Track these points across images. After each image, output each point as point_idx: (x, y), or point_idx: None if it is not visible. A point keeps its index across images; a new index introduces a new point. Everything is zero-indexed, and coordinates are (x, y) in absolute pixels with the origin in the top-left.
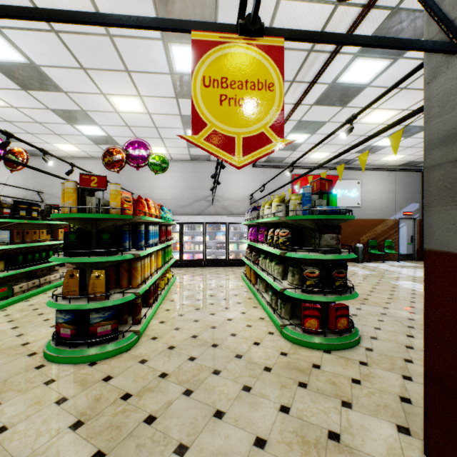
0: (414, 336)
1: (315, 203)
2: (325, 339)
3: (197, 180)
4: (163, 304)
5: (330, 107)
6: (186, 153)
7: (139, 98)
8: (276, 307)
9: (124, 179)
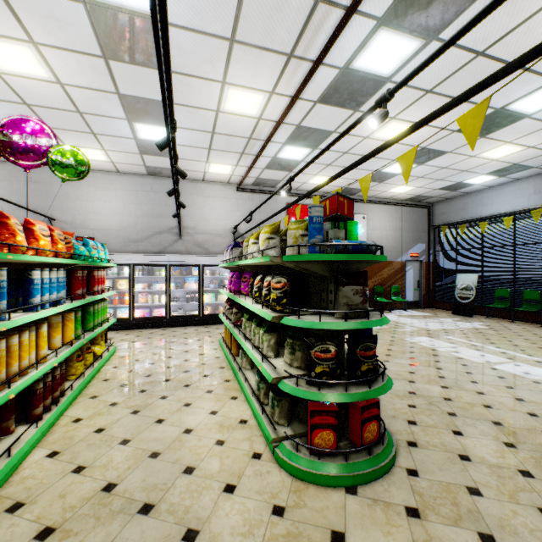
0: (463, 433)
1: (327, 235)
2: (348, 466)
3: (158, 204)
4: (73, 407)
5: (339, 109)
6: (139, 162)
7: (33, 48)
8: (266, 400)
9: (37, 196)
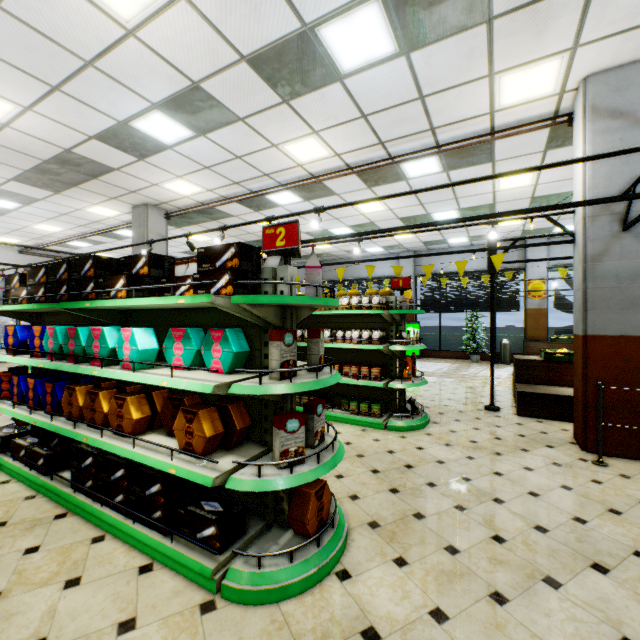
0: None
1: None
2: None
3: None
4: None
5: (111, 238)
6: None
7: None
8: None
9: None
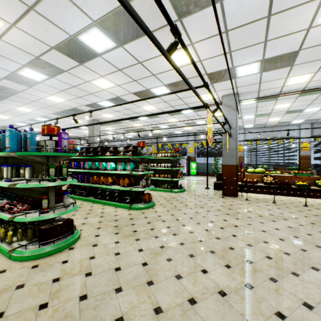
0: None
1: None
2: None
3: None
4: None
5: (75, 129)
6: (3, 125)
7: (11, 117)
8: None
9: None
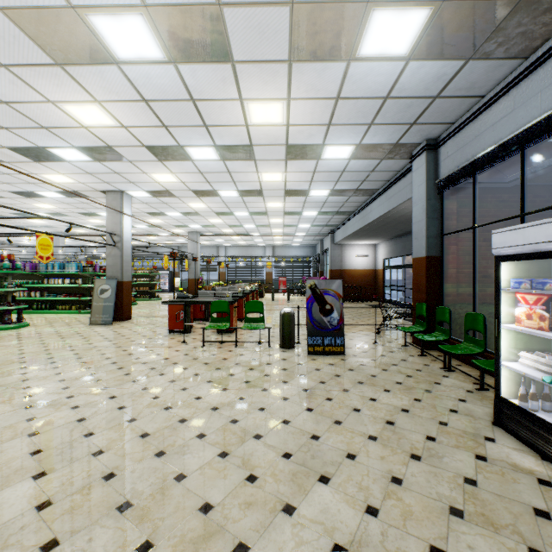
0: None
1: None
2: None
3: None
4: None
5: None
6: None
7: None
8: None
9: None
